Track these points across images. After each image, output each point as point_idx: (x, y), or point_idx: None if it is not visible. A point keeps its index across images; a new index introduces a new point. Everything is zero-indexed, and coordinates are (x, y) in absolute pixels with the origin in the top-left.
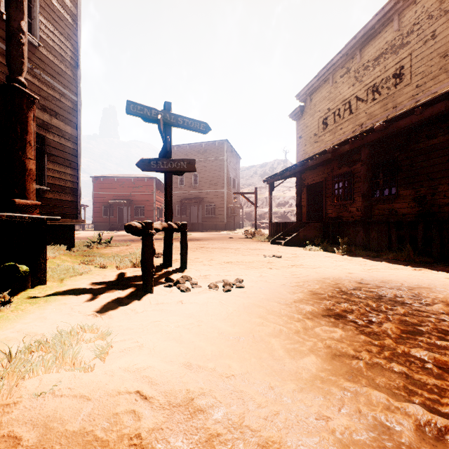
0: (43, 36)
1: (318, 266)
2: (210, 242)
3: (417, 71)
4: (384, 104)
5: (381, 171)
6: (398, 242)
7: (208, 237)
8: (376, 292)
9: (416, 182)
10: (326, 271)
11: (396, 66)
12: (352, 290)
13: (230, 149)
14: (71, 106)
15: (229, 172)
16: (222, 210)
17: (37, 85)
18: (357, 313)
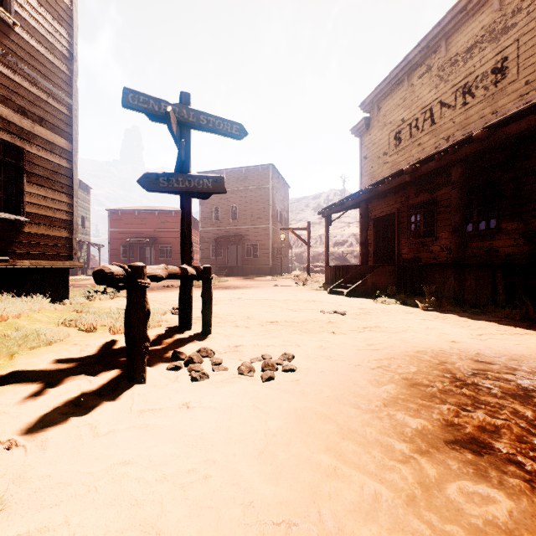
0: (22, 13)
1: (403, 330)
2: (250, 291)
3: (526, 63)
4: (479, 110)
5: (475, 198)
6: (506, 292)
7: (249, 284)
8: (514, 381)
9: (525, 211)
10: (417, 339)
11: (496, 57)
12: (472, 376)
13: (276, 176)
14: (64, 111)
15: (275, 203)
16: (267, 250)
17: (12, 78)
18: (509, 436)
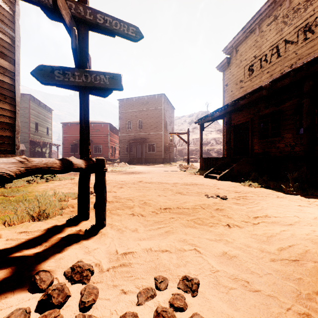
0: None
1: (295, 221)
2: (149, 175)
3: None
4: None
5: None
6: None
7: (148, 170)
8: None
9: None
10: None
11: None
12: None
13: (166, 101)
14: (7, 41)
15: (165, 118)
16: (160, 148)
17: None
18: None
